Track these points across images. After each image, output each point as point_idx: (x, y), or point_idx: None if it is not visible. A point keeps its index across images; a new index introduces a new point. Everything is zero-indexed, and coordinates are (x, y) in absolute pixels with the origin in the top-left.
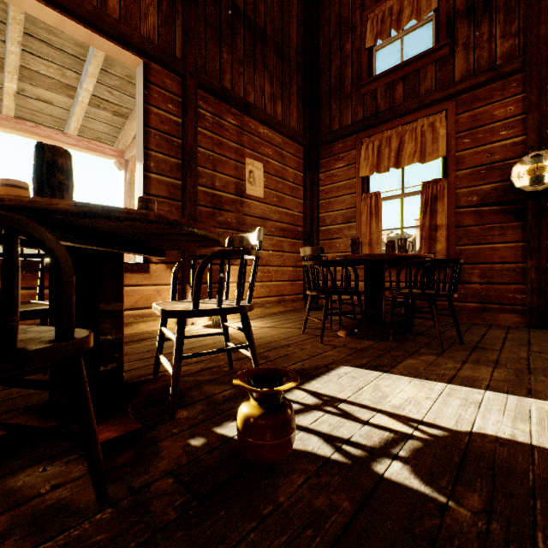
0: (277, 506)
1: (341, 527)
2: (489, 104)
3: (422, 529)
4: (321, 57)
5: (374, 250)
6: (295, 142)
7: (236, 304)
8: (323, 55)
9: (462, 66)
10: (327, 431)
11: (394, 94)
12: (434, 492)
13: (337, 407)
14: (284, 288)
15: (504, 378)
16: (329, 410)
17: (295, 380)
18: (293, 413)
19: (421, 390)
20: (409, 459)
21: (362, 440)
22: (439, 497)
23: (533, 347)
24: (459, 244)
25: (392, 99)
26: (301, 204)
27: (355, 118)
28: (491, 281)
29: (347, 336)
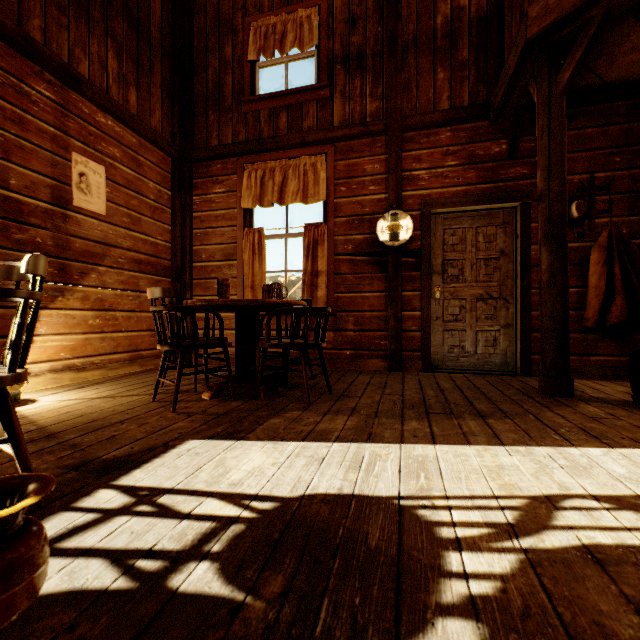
0: None
1: None
2: (361, 157)
3: None
4: (196, 51)
5: (258, 294)
6: (159, 149)
7: None
8: (198, 49)
9: (340, 113)
10: (123, 545)
11: (278, 122)
12: (235, 591)
13: (156, 502)
14: (142, 341)
15: (355, 425)
16: (140, 511)
17: (43, 492)
18: (38, 543)
19: (271, 455)
20: (222, 553)
21: (170, 544)
22: (238, 596)
23: (387, 389)
24: (337, 291)
25: (276, 127)
26: (169, 231)
27: (237, 138)
28: (363, 328)
29: (212, 399)
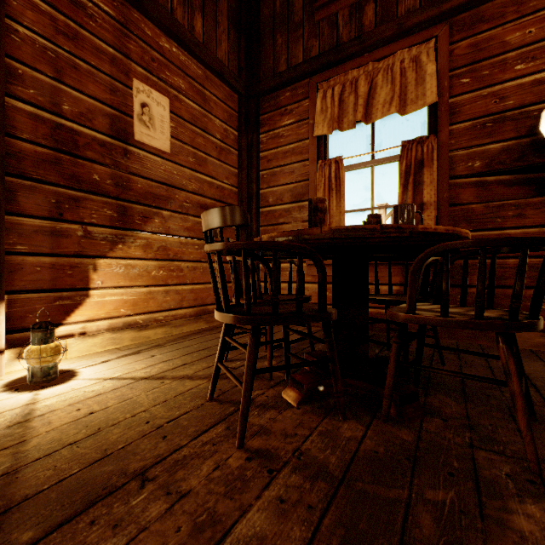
0: None
1: None
2: (498, 25)
3: None
4: None
5: None
6: (225, 83)
7: None
8: None
9: None
10: None
11: (362, 19)
12: None
13: None
14: (207, 295)
15: None
16: None
17: None
18: None
19: None
20: None
21: None
22: None
23: None
24: None
25: (359, 26)
26: (235, 174)
27: (308, 55)
28: (502, 283)
29: (300, 405)
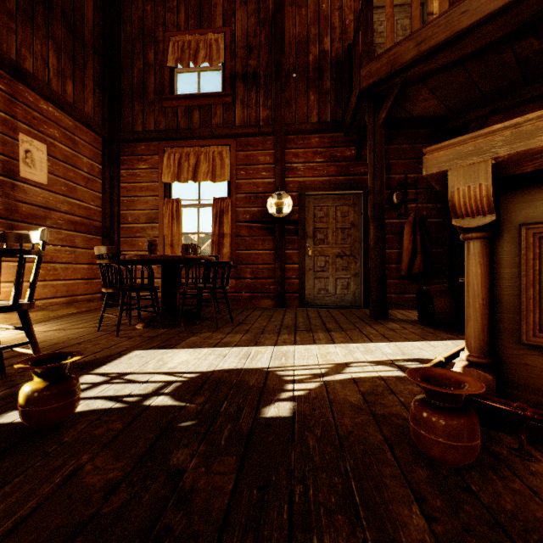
0: (62, 444)
1: (113, 436)
2: (256, 150)
3: (167, 420)
4: (123, 52)
5: (176, 250)
6: (92, 130)
7: (14, 302)
8: (125, 50)
9: (240, 116)
10: (112, 394)
11: (192, 118)
12: (180, 403)
13: (124, 378)
14: (77, 288)
15: (247, 338)
16: (116, 382)
17: (81, 355)
18: (78, 381)
19: (193, 355)
20: (171, 392)
21: (140, 392)
22: (182, 404)
23: (272, 319)
24: (238, 249)
25: (191, 121)
26: (99, 197)
27: (158, 126)
28: (257, 277)
29: (144, 328)
